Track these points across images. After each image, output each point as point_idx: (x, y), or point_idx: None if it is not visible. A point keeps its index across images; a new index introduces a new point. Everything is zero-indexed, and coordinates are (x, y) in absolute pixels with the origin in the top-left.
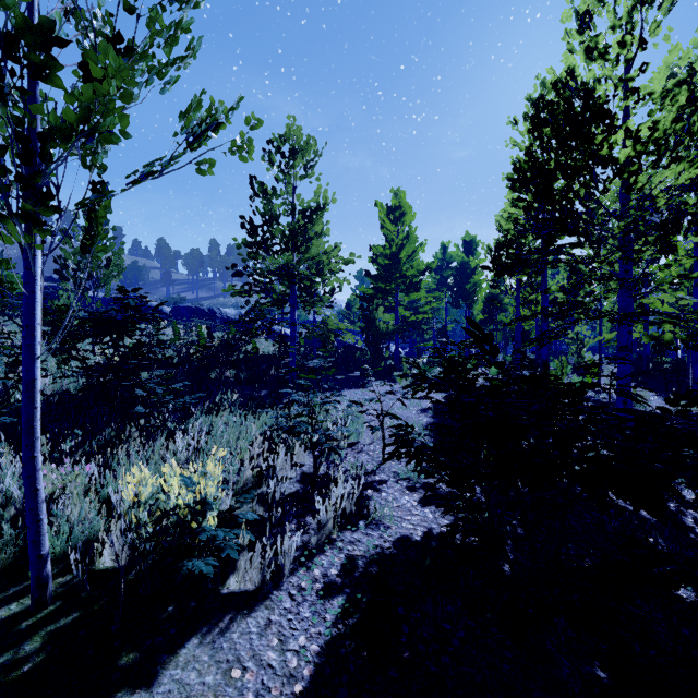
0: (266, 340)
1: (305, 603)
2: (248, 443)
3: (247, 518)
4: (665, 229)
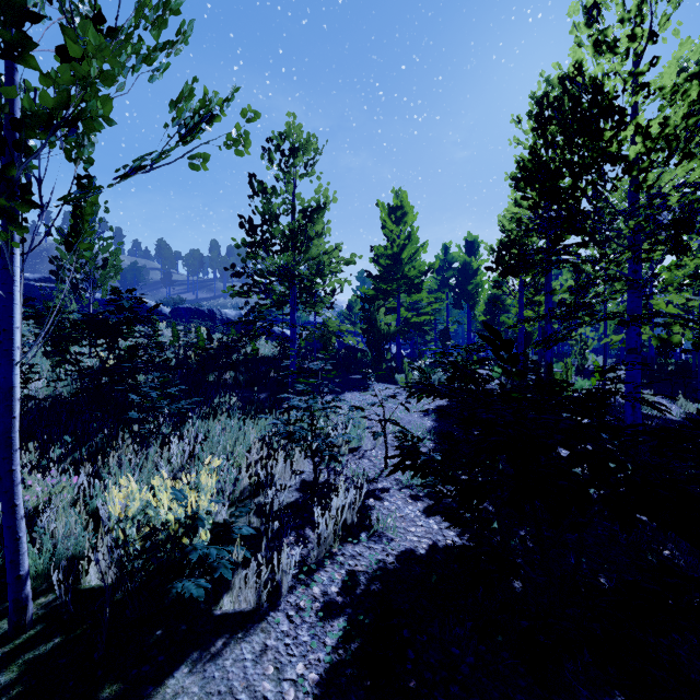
0: (266, 342)
1: (304, 625)
2: (245, 450)
3: (242, 533)
4: (677, 228)
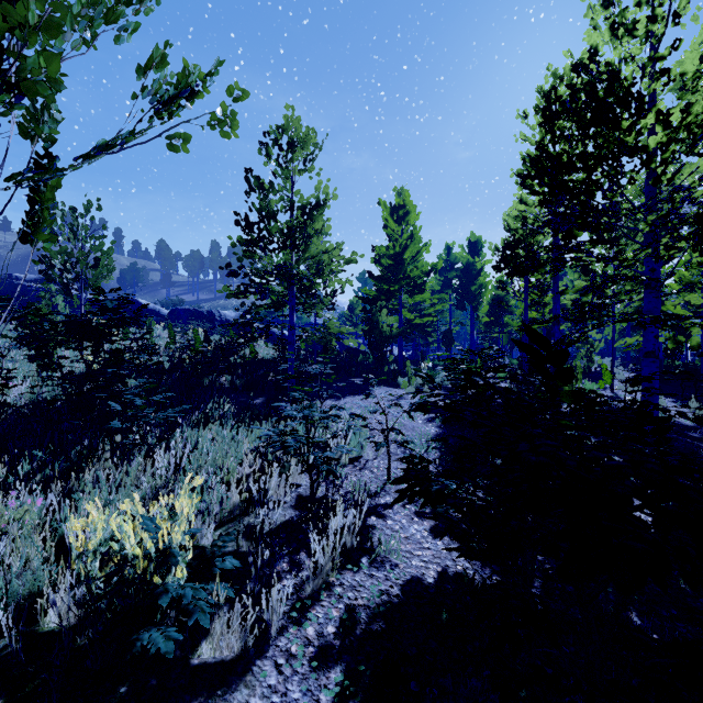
0: (266, 344)
1: (295, 677)
2: (236, 462)
3: (224, 567)
4: (701, 223)
